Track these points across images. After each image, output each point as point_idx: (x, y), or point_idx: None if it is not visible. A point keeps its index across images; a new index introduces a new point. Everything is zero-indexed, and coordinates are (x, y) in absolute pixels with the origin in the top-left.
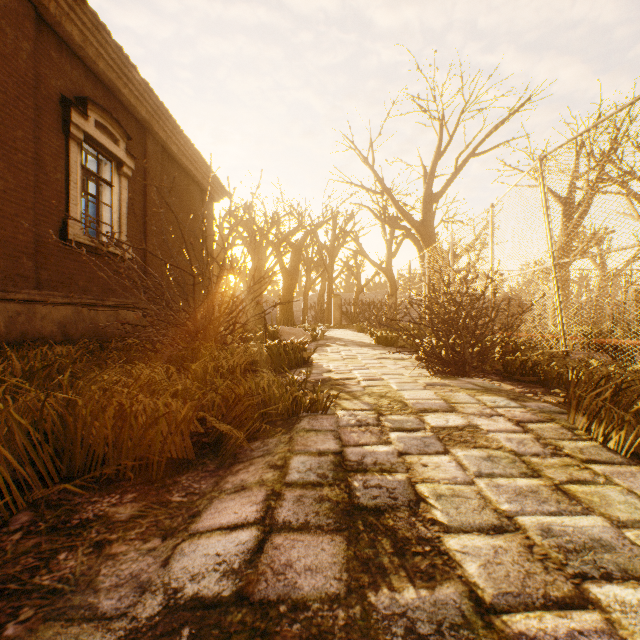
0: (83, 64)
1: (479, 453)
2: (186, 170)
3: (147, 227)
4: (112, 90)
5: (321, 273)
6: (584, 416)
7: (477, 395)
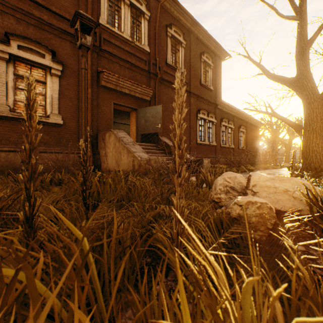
0: (239, 119)
1: None
2: (253, 125)
3: (247, 142)
4: (243, 120)
5: None
6: None
7: None
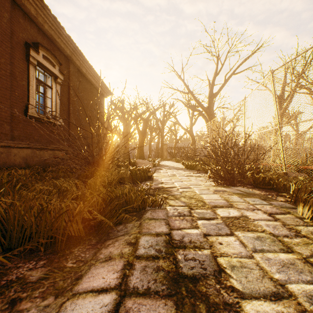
0: (36, 26)
1: (252, 235)
2: (90, 81)
3: (70, 109)
4: (52, 40)
5: (157, 133)
6: (309, 211)
7: (243, 197)
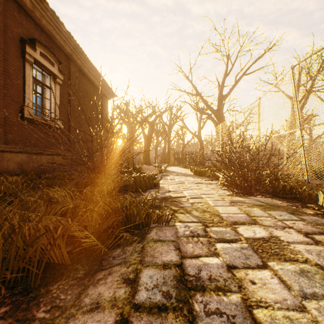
0: (33, 21)
1: (292, 267)
2: (92, 82)
3: (70, 112)
4: (50, 36)
5: (164, 137)
6: None
7: (266, 210)
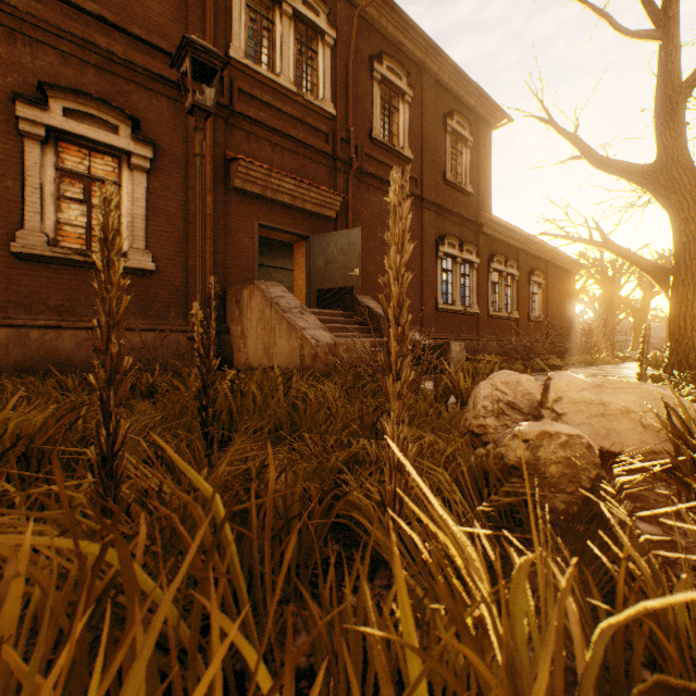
0: (531, 256)
1: None
2: (561, 268)
3: (547, 306)
4: (538, 258)
5: None
6: None
7: None
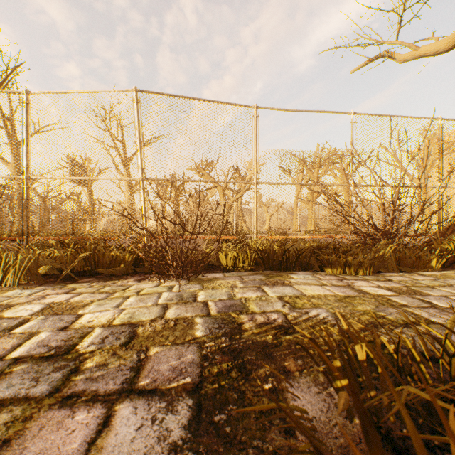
0: None
1: (425, 291)
2: None
3: None
4: None
5: None
6: (338, 267)
7: (292, 277)
